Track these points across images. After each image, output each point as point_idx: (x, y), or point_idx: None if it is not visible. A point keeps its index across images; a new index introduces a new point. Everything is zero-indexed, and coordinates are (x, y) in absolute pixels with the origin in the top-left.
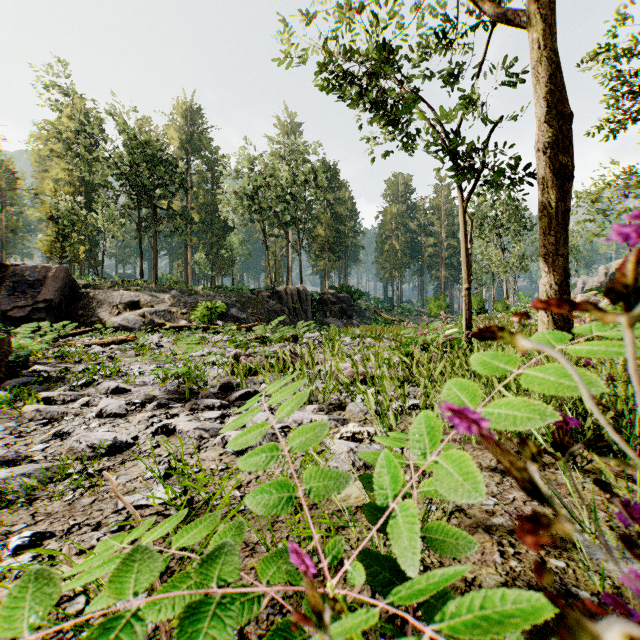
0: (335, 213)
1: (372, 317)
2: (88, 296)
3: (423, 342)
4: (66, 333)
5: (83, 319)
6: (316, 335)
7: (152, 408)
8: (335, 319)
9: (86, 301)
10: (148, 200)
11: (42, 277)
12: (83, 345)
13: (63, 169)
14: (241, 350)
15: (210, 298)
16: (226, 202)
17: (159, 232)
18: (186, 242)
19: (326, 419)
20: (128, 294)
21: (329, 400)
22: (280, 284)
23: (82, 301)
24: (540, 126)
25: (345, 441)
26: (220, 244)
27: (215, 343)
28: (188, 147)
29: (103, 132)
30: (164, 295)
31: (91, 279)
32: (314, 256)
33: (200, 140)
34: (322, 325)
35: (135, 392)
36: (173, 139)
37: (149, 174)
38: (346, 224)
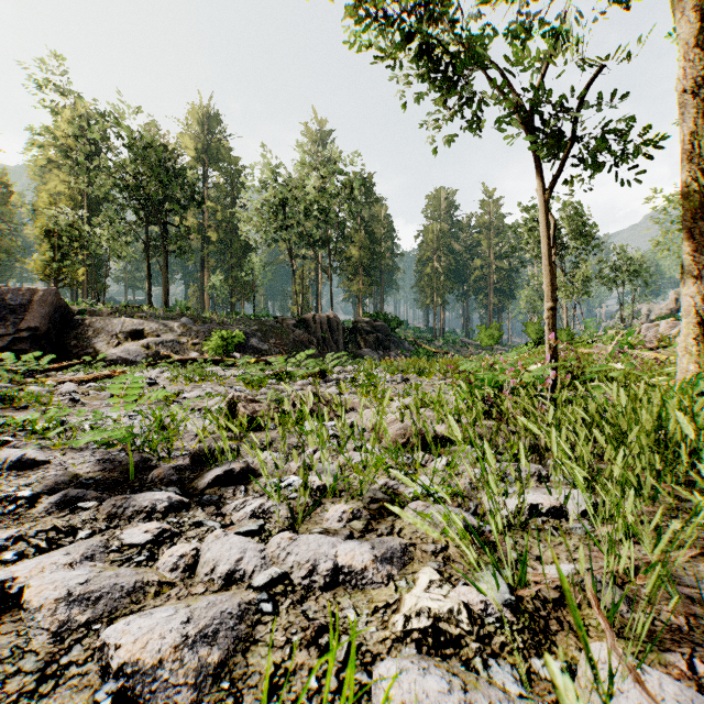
0: (370, 231)
1: (412, 348)
2: (83, 324)
3: (515, 384)
4: (44, 367)
5: (76, 350)
6: (348, 369)
7: (46, 509)
8: (370, 351)
9: (81, 329)
10: (157, 215)
11: (27, 301)
12: (55, 382)
13: (62, 181)
14: (253, 389)
15: (227, 326)
16: (246, 218)
17: (171, 252)
18: (202, 264)
19: (367, 559)
20: (130, 322)
21: (370, 491)
22: (308, 311)
23: (76, 329)
24: (690, 53)
25: (424, 675)
26: (241, 266)
27: (222, 380)
28: (205, 157)
29: (108, 140)
30: (173, 323)
31: (88, 304)
32: (346, 280)
33: (218, 150)
34: (355, 357)
35: (54, 465)
36: (188, 148)
37: (159, 186)
38: (382, 244)
